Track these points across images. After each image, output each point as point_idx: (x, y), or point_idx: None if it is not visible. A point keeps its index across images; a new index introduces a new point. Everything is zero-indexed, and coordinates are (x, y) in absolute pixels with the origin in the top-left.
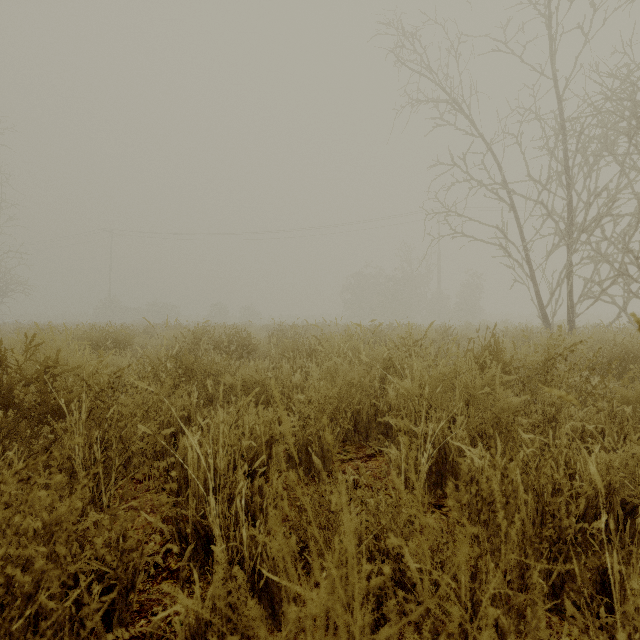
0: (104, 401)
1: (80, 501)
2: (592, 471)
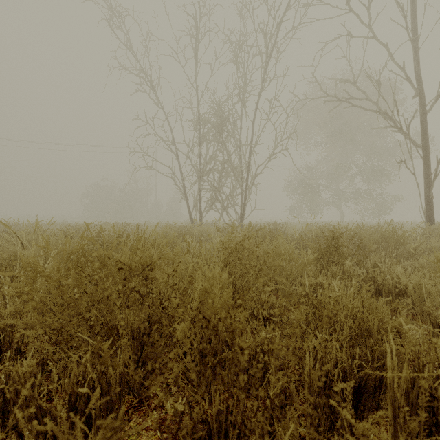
0: None
1: None
2: None
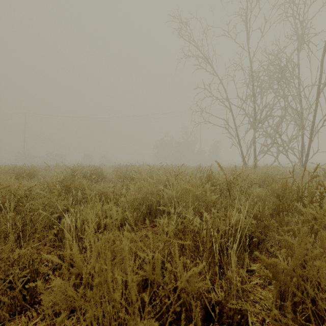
0: (22, 202)
1: (10, 250)
2: (205, 214)
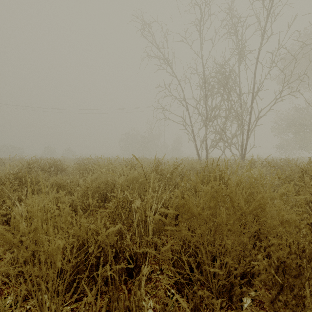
0: None
1: None
2: (125, 192)
